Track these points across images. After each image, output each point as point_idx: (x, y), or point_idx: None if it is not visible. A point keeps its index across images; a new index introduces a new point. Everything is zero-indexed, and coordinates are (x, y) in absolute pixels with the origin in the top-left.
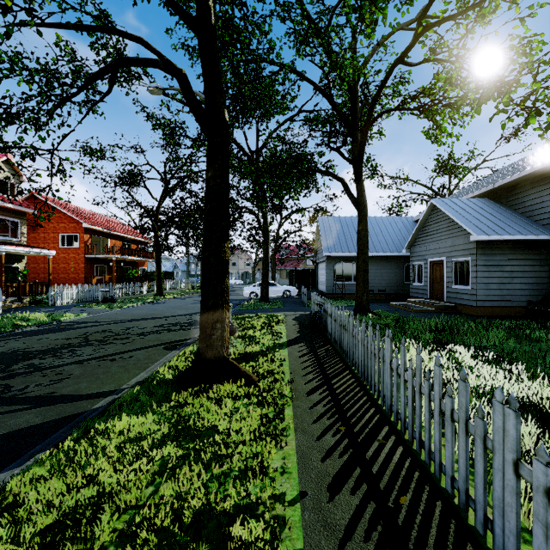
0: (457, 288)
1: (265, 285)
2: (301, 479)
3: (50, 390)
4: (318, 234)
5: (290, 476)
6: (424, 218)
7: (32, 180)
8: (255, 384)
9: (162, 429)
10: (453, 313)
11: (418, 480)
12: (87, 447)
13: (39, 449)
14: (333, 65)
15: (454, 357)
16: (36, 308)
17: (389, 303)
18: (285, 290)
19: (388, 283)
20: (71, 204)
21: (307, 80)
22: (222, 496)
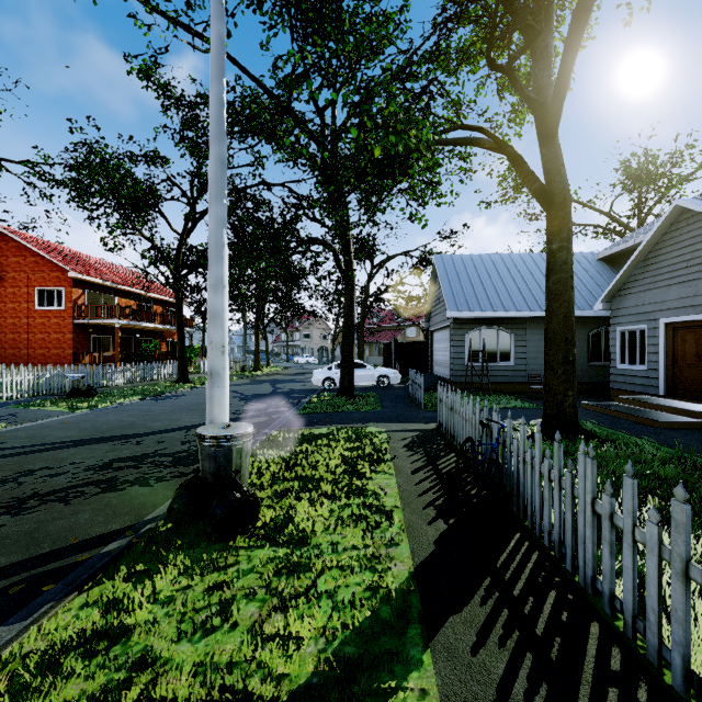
0: None
1: (347, 368)
2: None
3: None
4: (433, 284)
5: None
6: (651, 241)
7: None
8: None
9: None
10: None
11: None
12: None
13: None
14: None
15: None
16: None
17: (581, 403)
18: (381, 374)
19: None
20: (62, 246)
21: None
22: None
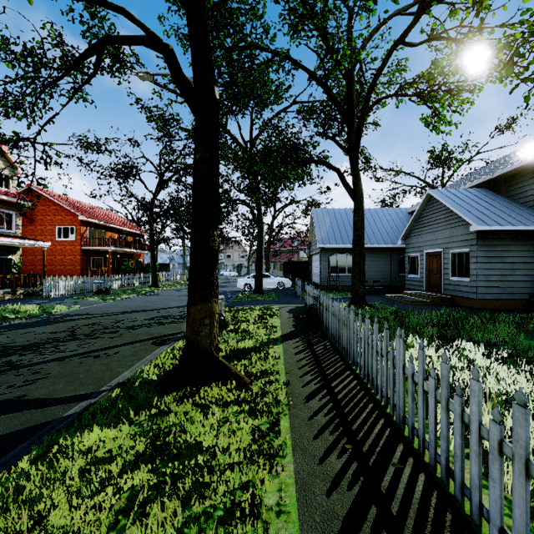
0: (455, 280)
1: (259, 277)
2: (302, 523)
3: (21, 393)
4: (312, 226)
5: (289, 518)
6: (420, 209)
7: (14, 167)
8: (247, 387)
9: (137, 446)
10: (451, 305)
11: (452, 527)
12: (45, 470)
13: None
14: (330, 49)
15: (463, 356)
16: (29, 300)
17: (385, 295)
18: (279, 281)
19: (382, 274)
20: (68, 197)
21: (301, 67)
22: None
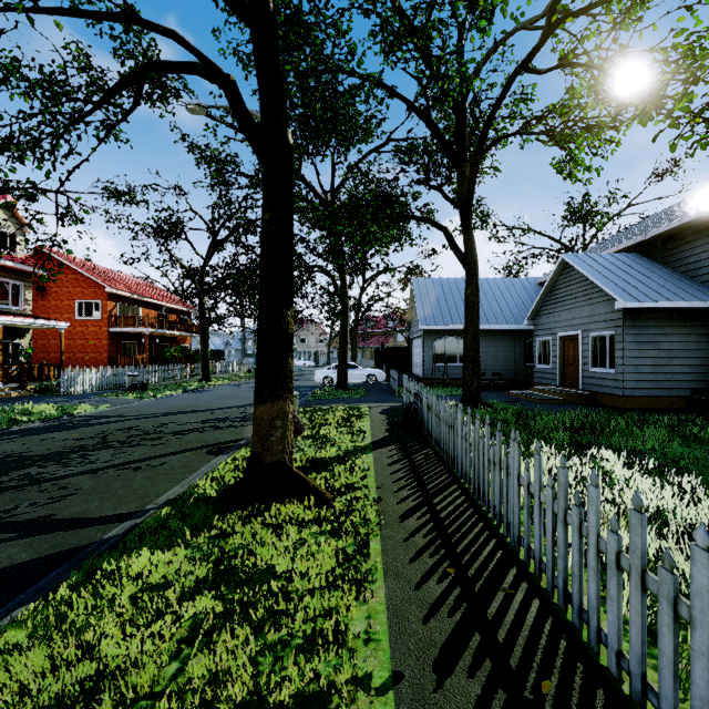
0: (597, 371)
1: (342, 368)
2: (394, 651)
3: (47, 512)
4: (412, 301)
5: (379, 646)
6: (552, 280)
7: (30, 228)
8: (329, 504)
9: (197, 571)
10: (591, 404)
11: (565, 654)
12: (89, 597)
13: (21, 601)
14: (434, 75)
15: (600, 466)
16: (43, 398)
17: (506, 392)
18: (369, 373)
19: (504, 365)
20: (92, 263)
21: (398, 96)
22: (278, 678)
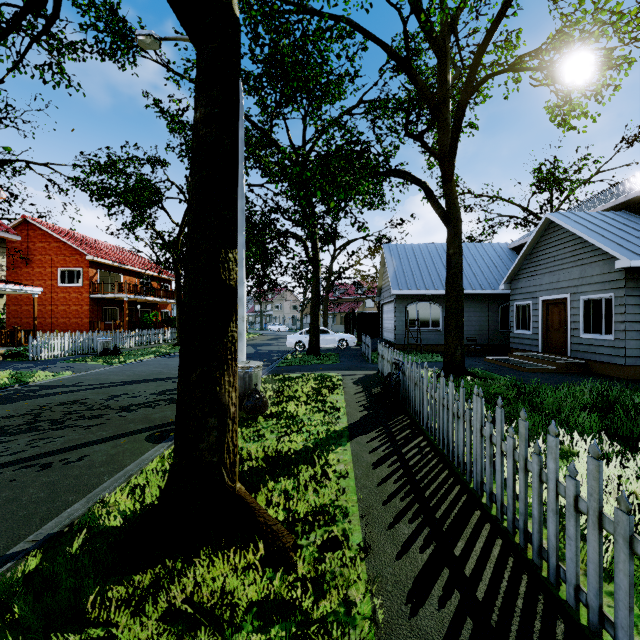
0: (590, 338)
1: (314, 333)
2: None
3: None
4: (383, 266)
5: None
6: (533, 241)
7: None
8: (287, 558)
9: None
10: (584, 374)
11: None
12: None
13: None
14: None
15: None
16: (8, 364)
17: (484, 358)
18: (341, 338)
19: (477, 330)
20: (76, 233)
21: (374, 39)
22: None
